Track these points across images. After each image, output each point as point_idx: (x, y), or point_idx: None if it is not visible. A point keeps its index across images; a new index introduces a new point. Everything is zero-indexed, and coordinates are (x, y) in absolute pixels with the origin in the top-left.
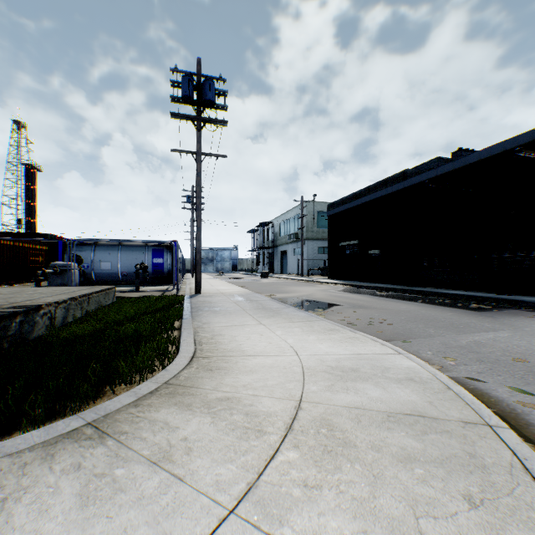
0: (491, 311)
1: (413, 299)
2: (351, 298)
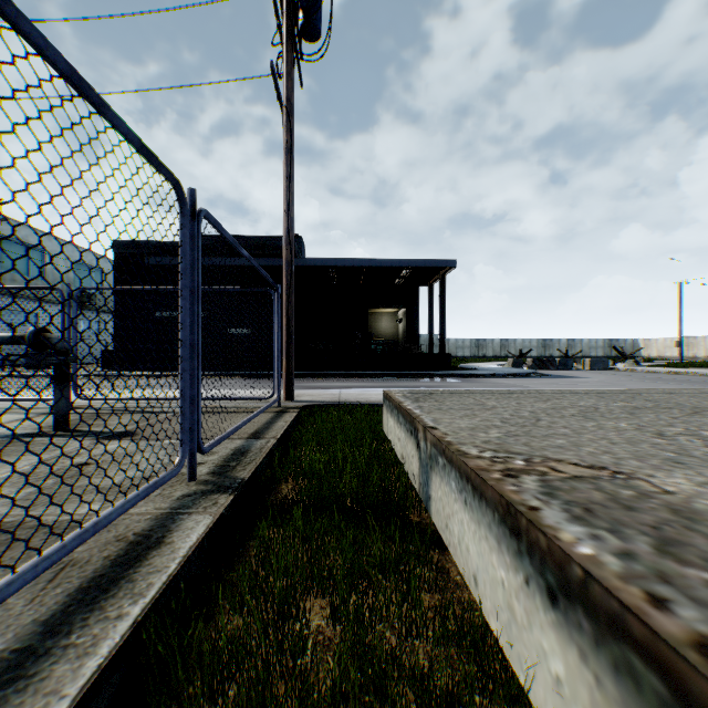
0: (450, 380)
1: (383, 380)
2: (364, 384)
